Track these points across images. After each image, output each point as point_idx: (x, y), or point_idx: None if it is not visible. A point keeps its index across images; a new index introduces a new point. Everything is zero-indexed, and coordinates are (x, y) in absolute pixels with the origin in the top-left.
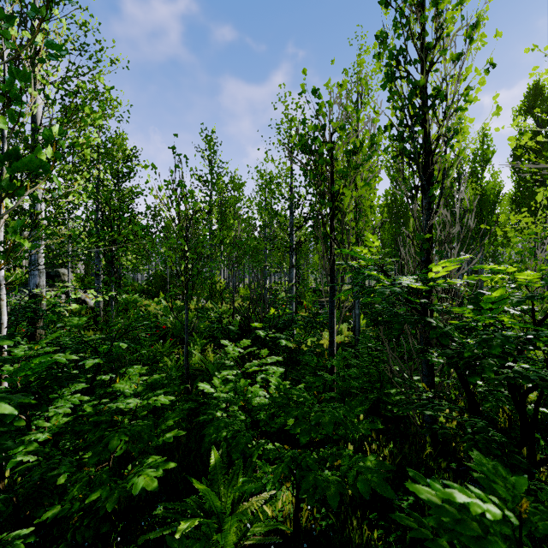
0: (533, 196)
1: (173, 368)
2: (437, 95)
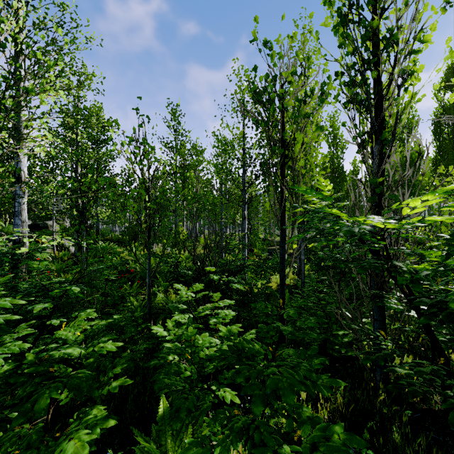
0: (453, 158)
1: (138, 307)
2: (392, 36)
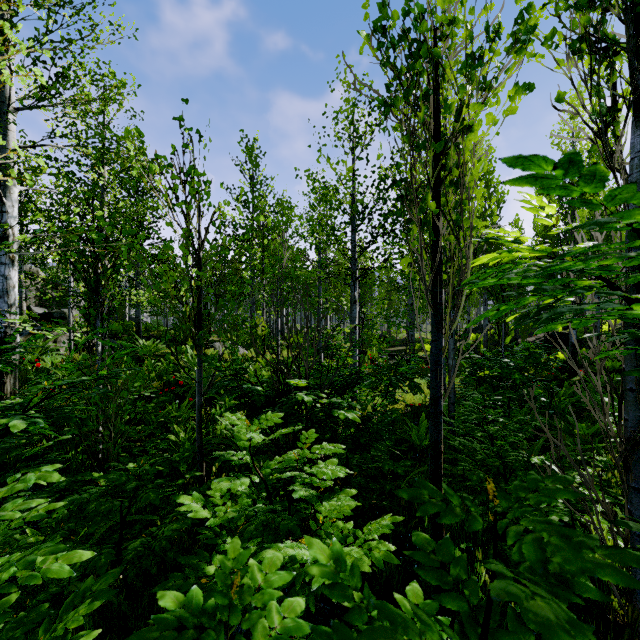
0: None
1: (185, 442)
2: None
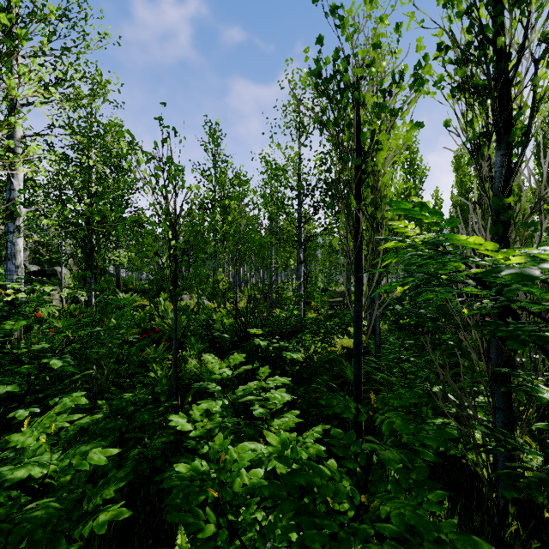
0: None
1: (163, 378)
2: None
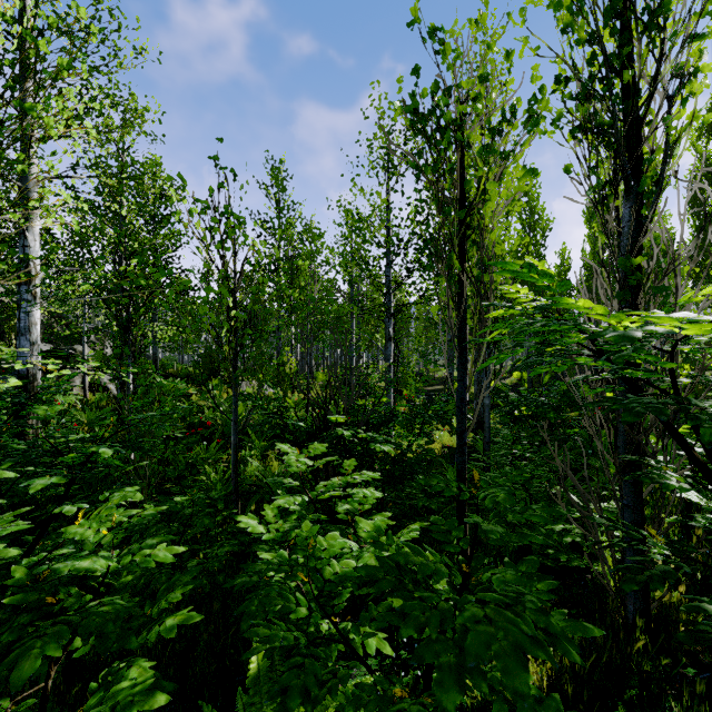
0: None
1: (218, 483)
2: (660, 7)
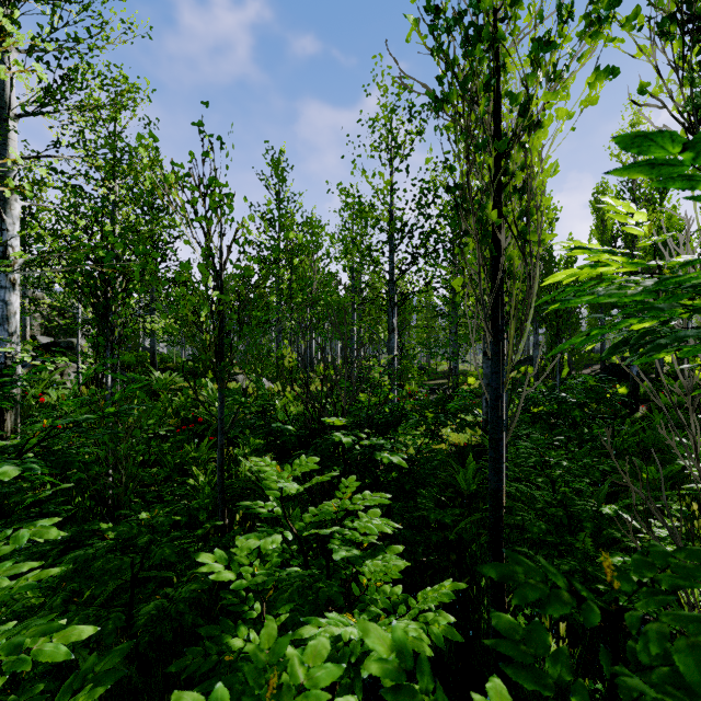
0: None
1: (205, 486)
2: None
